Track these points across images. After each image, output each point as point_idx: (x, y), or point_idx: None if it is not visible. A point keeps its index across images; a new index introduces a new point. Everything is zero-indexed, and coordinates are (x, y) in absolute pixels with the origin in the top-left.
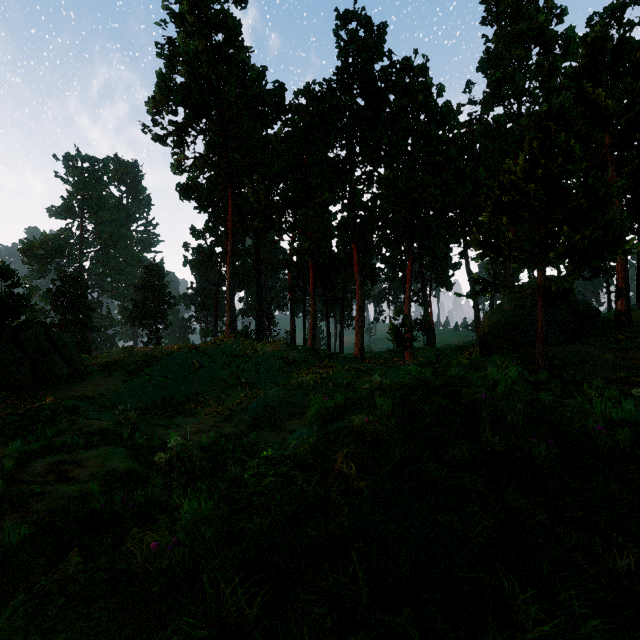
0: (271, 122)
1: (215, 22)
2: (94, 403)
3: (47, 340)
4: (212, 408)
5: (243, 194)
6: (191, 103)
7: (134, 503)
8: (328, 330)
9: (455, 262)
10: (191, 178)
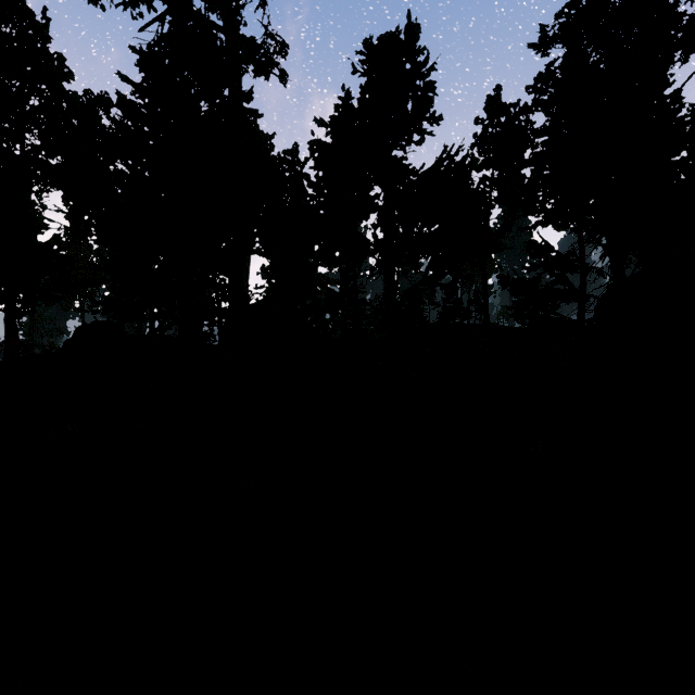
0: None
1: None
2: None
3: None
4: None
5: None
6: None
7: None
8: None
9: None
10: None
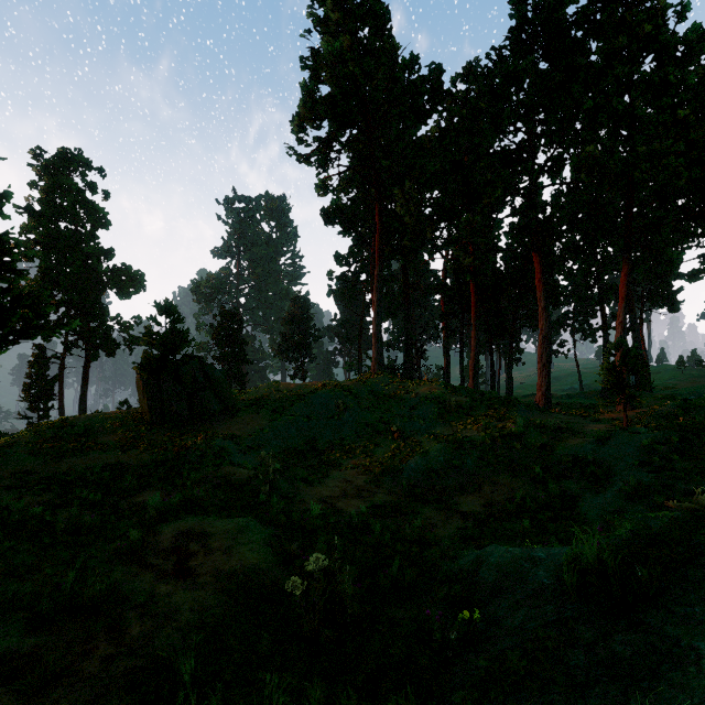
0: (424, 117)
1: (361, 14)
2: (240, 443)
3: (202, 375)
4: (359, 460)
5: (390, 210)
6: (335, 112)
7: None
8: (491, 366)
9: (693, 269)
10: (335, 201)
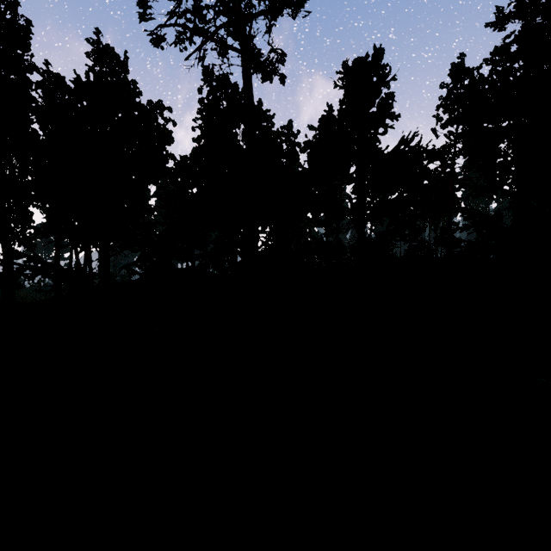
0: None
1: None
2: None
3: None
4: None
5: None
6: None
7: None
8: None
9: None
10: None
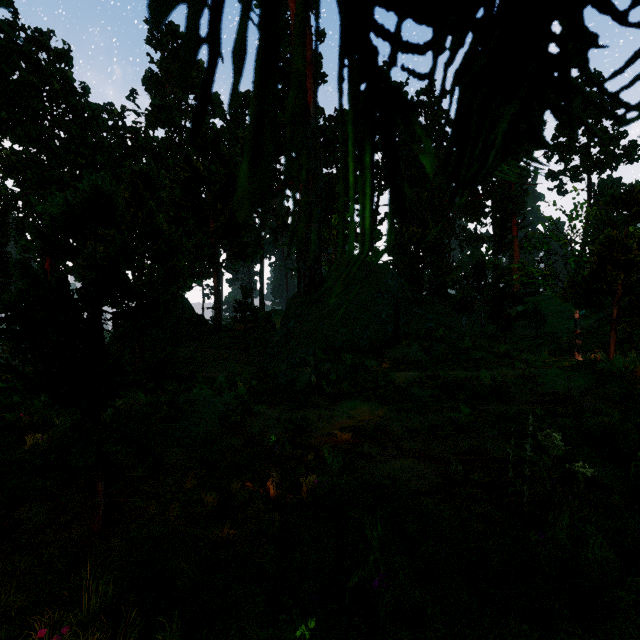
0: None
1: None
2: None
3: None
4: None
5: None
6: None
7: None
8: None
9: None
10: None
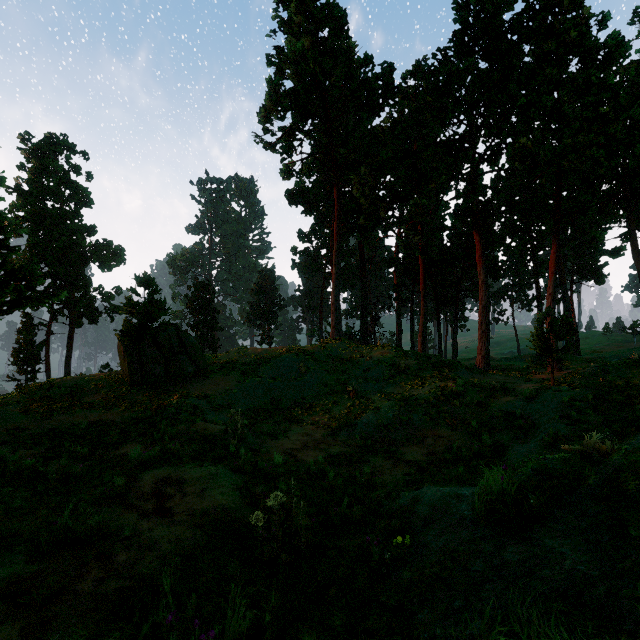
0: (378, 110)
1: (321, 17)
2: (212, 402)
3: (177, 341)
4: (318, 416)
5: (348, 192)
6: (298, 105)
7: (208, 632)
8: (439, 332)
9: (615, 247)
10: (298, 184)
